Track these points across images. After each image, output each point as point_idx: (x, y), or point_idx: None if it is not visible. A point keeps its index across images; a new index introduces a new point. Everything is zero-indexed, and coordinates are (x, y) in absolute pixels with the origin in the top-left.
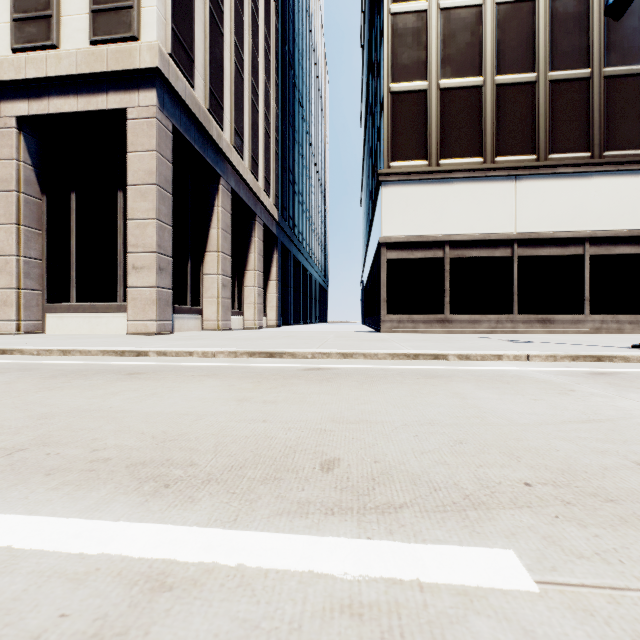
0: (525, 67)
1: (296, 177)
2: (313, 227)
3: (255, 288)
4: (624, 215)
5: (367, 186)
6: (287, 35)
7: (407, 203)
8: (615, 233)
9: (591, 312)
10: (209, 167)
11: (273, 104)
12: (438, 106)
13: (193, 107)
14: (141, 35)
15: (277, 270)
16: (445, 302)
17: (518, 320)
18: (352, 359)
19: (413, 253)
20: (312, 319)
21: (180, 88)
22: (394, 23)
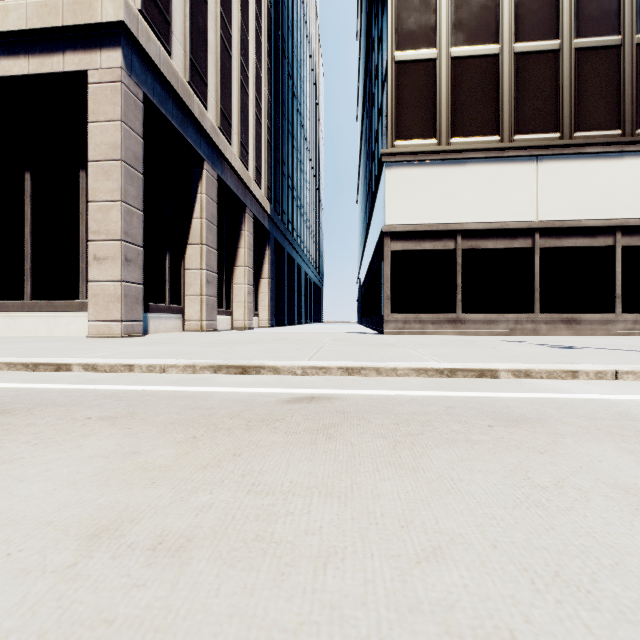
0: (547, 33)
1: (290, 170)
2: (308, 224)
3: (245, 285)
4: None
5: (365, 179)
6: (280, 20)
7: (414, 187)
8: None
9: (622, 311)
10: (190, 149)
11: (265, 90)
12: (449, 77)
13: (169, 76)
14: None
15: (269, 267)
16: (457, 300)
17: (540, 320)
18: (360, 376)
19: (420, 244)
20: (307, 319)
21: (152, 51)
22: None
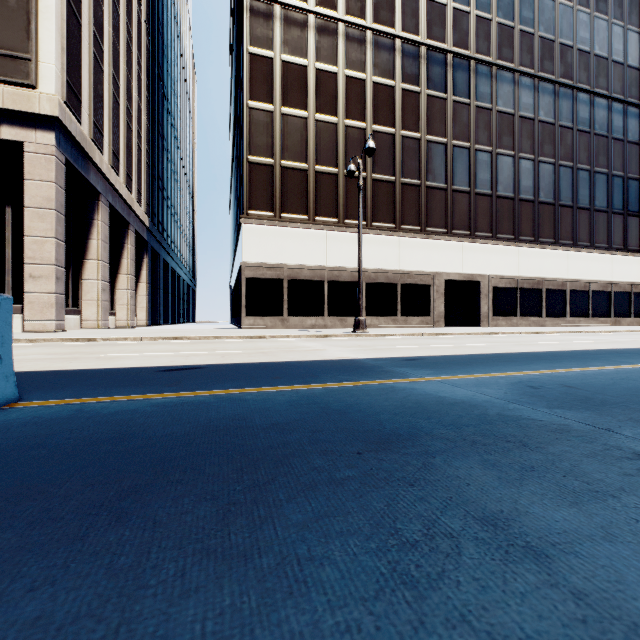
0: (332, 164)
1: (165, 183)
2: (181, 229)
3: (128, 291)
4: (382, 260)
5: (234, 205)
6: (157, 49)
7: (260, 240)
8: (377, 270)
9: (366, 315)
10: (91, 187)
11: (144, 119)
12: (280, 178)
13: (82, 142)
14: (39, 84)
15: (148, 273)
16: (285, 308)
17: (328, 320)
18: (220, 339)
19: (264, 275)
20: (180, 319)
21: (73, 129)
22: (251, 114)
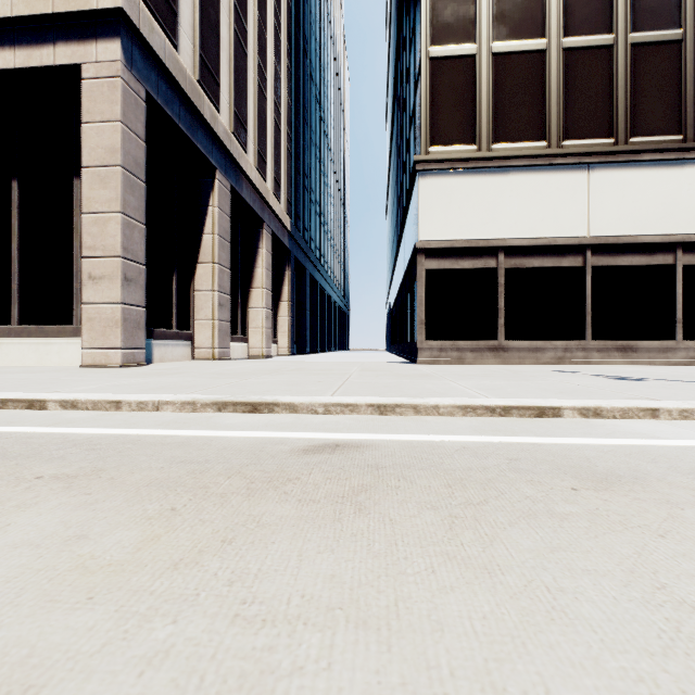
0: (600, 26)
1: (312, 183)
2: (332, 243)
3: (262, 309)
4: None
5: (394, 192)
6: (302, 18)
7: (451, 198)
8: None
9: (683, 337)
10: (201, 156)
11: (285, 94)
12: (490, 75)
13: (176, 73)
14: None
15: (290, 289)
16: (499, 325)
17: (592, 348)
18: (394, 415)
19: (458, 262)
20: (331, 346)
21: (156, 44)
22: None
